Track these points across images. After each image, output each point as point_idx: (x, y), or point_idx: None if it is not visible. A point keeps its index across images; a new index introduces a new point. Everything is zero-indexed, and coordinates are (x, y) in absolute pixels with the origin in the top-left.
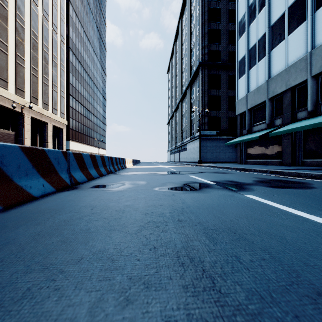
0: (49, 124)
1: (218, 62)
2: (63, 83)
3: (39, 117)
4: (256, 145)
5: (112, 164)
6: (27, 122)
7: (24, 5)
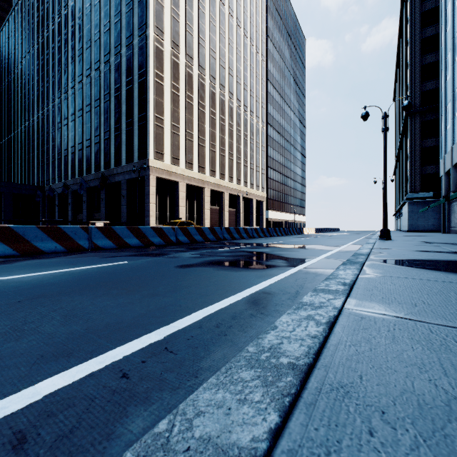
0: (253, 200)
1: (438, 102)
2: (263, 161)
3: (248, 196)
4: (454, 212)
5: (290, 231)
6: (242, 201)
7: (240, 119)
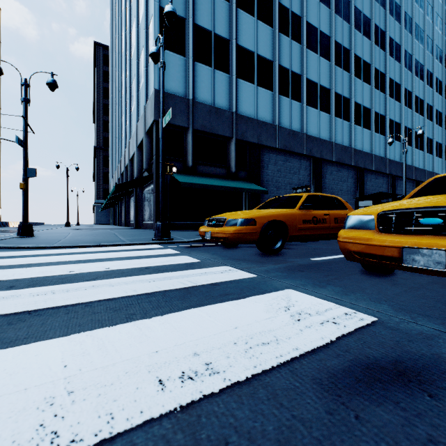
0: None
1: None
2: None
3: None
4: None
5: None
6: None
7: None
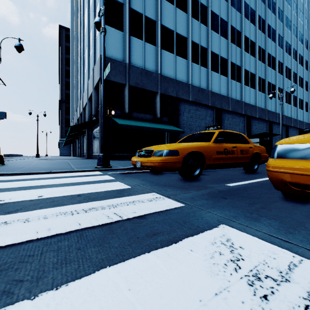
0: None
1: None
2: None
3: None
4: None
5: None
6: None
7: None
